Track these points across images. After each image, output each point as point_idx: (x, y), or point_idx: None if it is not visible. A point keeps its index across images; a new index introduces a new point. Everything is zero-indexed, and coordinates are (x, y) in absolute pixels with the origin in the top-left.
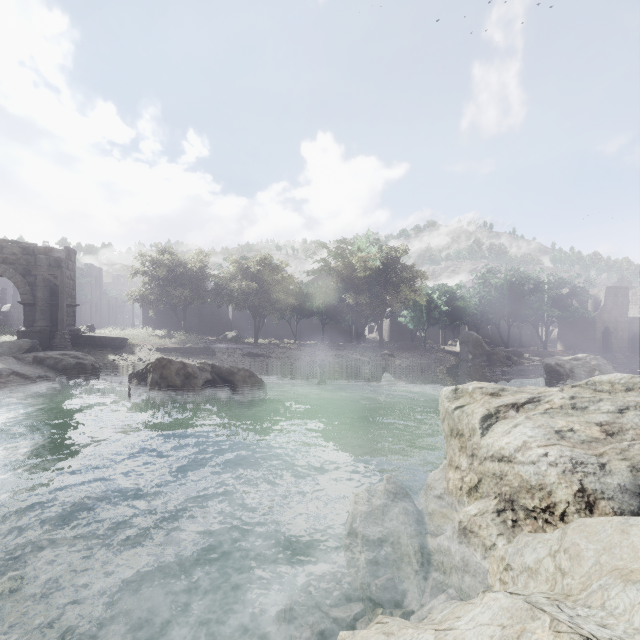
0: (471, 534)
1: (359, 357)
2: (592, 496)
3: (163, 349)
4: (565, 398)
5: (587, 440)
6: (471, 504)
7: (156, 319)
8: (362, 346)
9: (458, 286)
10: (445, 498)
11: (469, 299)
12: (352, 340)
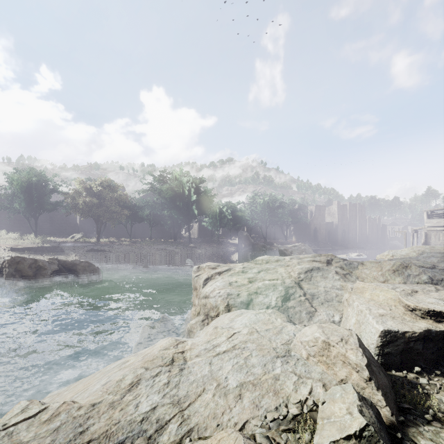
0: (191, 332)
1: (173, 249)
2: (231, 307)
3: (17, 249)
4: (241, 268)
5: (240, 285)
6: (193, 319)
7: (9, 224)
8: (177, 242)
9: (238, 203)
10: (190, 321)
11: (244, 211)
12: (171, 237)
